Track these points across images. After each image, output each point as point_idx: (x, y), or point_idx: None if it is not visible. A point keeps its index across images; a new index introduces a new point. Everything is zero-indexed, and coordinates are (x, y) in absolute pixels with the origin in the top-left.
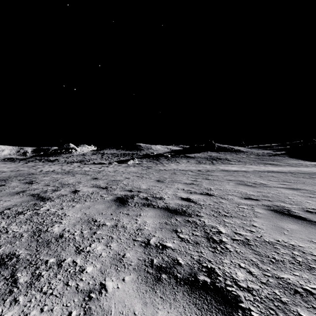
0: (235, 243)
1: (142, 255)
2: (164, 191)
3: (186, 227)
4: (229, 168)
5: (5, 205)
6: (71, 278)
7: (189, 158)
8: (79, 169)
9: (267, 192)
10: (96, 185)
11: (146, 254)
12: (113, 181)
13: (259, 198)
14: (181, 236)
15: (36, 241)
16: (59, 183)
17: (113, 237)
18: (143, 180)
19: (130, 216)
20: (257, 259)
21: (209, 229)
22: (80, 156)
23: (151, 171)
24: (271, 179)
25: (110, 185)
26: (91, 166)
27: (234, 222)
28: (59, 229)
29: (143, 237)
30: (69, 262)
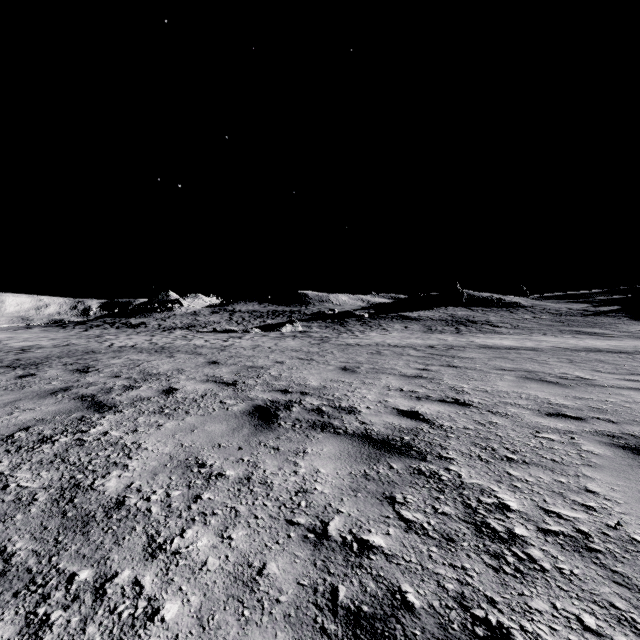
0: (553, 544)
1: (309, 569)
2: (357, 393)
3: (417, 490)
4: (497, 342)
5: (22, 419)
6: (120, 637)
7: (408, 321)
8: (185, 343)
9: (599, 399)
10: (213, 378)
11: (318, 566)
12: (249, 370)
13: (585, 415)
14: (406, 514)
15: (62, 516)
16: (139, 373)
17: (239, 511)
18: (312, 367)
19: (282, 454)
20: (628, 602)
21: (475, 497)
22: (188, 317)
23: (329, 347)
24: (599, 369)
25: (242, 377)
26: (209, 336)
27: (535, 478)
28: (119, 483)
29: (311, 515)
30: (125, 585)
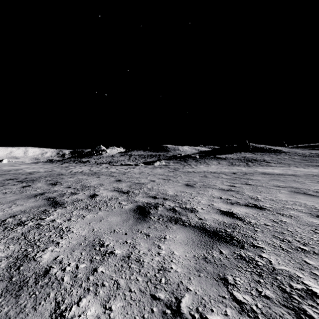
0: None
1: None
2: (195, 199)
3: (242, 273)
4: (271, 171)
5: (14, 210)
6: None
7: (220, 160)
8: (106, 170)
9: None
10: (117, 189)
11: None
12: (136, 185)
13: None
14: (237, 296)
15: (8, 280)
16: (80, 185)
17: (119, 283)
18: (170, 184)
19: (151, 239)
20: None
21: (287, 282)
22: (109, 158)
23: (178, 173)
24: None
25: (132, 189)
26: (118, 167)
27: None
28: (50, 256)
29: (168, 291)
30: None
